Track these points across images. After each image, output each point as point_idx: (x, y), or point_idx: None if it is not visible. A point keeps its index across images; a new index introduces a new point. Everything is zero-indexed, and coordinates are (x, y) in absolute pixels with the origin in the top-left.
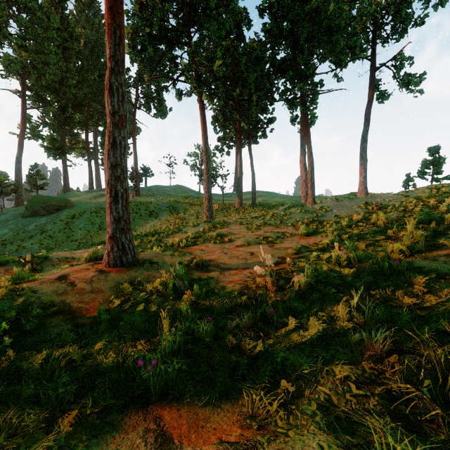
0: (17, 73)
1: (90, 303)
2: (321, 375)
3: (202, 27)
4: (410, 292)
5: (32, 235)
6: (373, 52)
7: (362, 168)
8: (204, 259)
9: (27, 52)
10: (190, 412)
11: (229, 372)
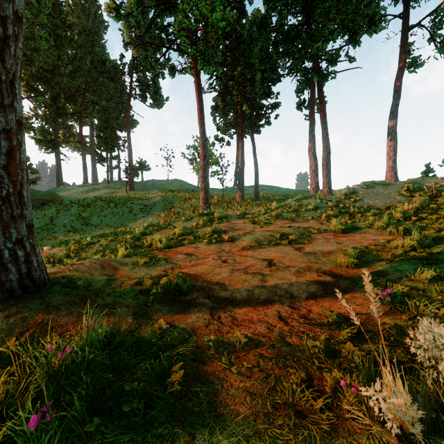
0: None
1: None
2: None
3: None
4: None
5: None
6: (407, 6)
7: (391, 150)
8: (187, 272)
9: None
10: None
11: None
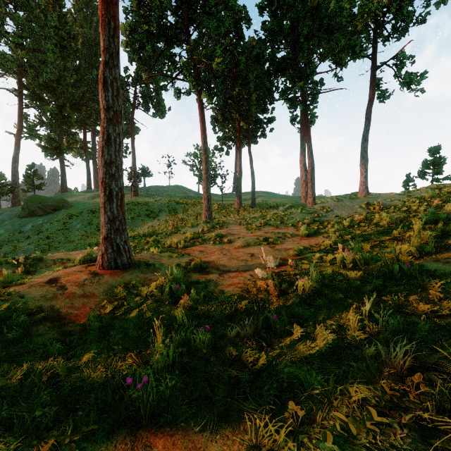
0: (14, 71)
1: (80, 308)
2: (334, 395)
3: (201, 24)
4: (425, 298)
5: (29, 236)
6: (374, 50)
7: (363, 168)
8: (203, 260)
9: (23, 50)
10: (185, 439)
11: (229, 388)
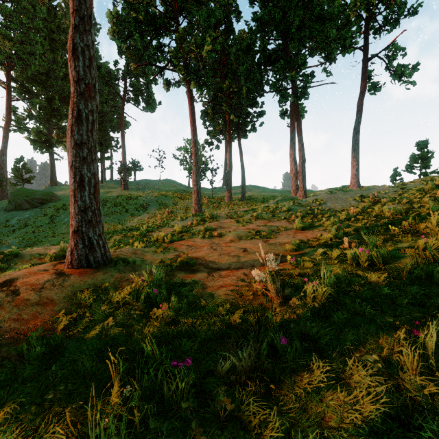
0: (1, 63)
1: (29, 321)
2: None
3: (191, 13)
4: None
5: (14, 230)
6: (366, 41)
7: (354, 160)
8: (191, 256)
9: (11, 41)
10: None
11: None
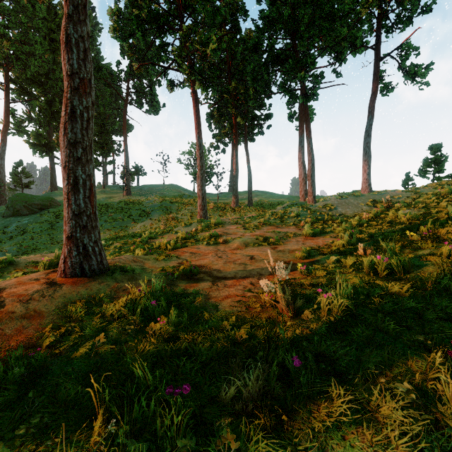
0: None
1: (12, 337)
2: None
3: (195, 10)
4: None
5: (12, 236)
6: (378, 40)
7: (366, 164)
8: (194, 264)
9: (9, 41)
10: None
11: None
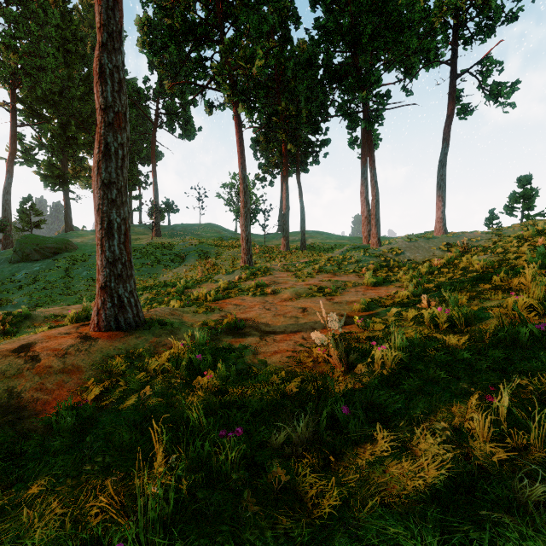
0: (5, 80)
1: (54, 391)
2: None
3: (239, 19)
4: None
5: (21, 286)
6: (454, 54)
7: (440, 200)
8: (239, 317)
9: (16, 54)
10: None
11: None
